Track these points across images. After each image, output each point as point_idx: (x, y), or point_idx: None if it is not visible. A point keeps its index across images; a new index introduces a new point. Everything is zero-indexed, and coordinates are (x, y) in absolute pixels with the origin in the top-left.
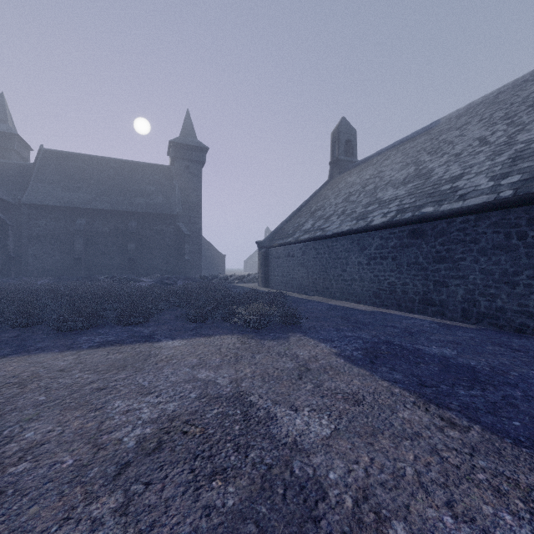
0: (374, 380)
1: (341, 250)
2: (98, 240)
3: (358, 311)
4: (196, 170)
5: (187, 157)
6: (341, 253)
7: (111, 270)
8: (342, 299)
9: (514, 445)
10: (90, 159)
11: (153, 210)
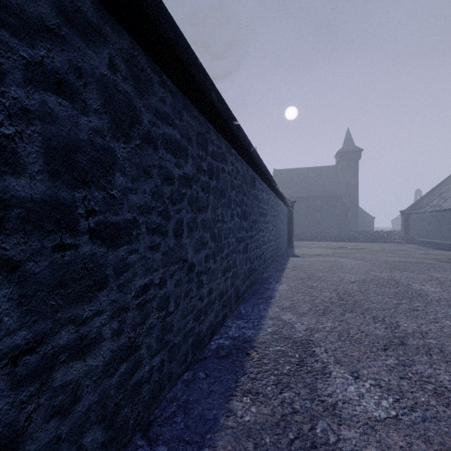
0: (420, 247)
1: (448, 217)
2: (301, 212)
3: (447, 243)
4: (354, 165)
5: (348, 158)
6: (448, 219)
7: (307, 227)
8: (449, 241)
9: (434, 249)
10: (294, 171)
11: (328, 194)
